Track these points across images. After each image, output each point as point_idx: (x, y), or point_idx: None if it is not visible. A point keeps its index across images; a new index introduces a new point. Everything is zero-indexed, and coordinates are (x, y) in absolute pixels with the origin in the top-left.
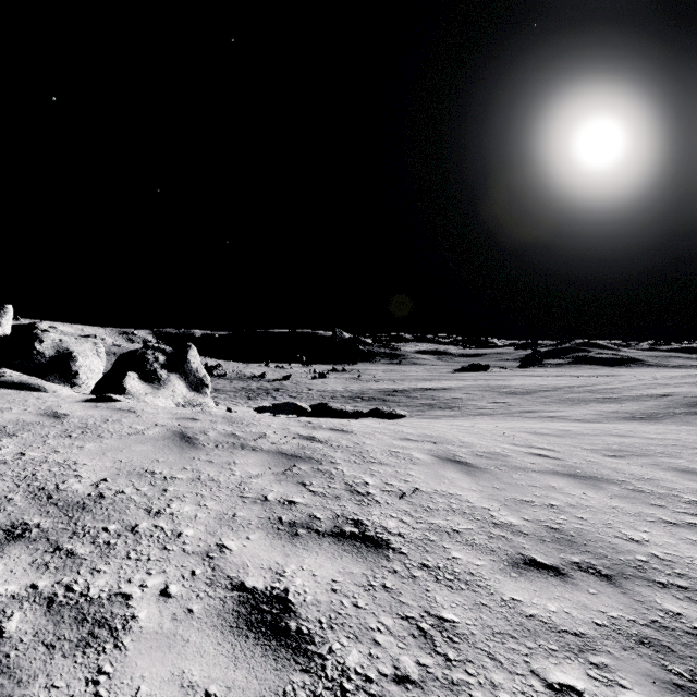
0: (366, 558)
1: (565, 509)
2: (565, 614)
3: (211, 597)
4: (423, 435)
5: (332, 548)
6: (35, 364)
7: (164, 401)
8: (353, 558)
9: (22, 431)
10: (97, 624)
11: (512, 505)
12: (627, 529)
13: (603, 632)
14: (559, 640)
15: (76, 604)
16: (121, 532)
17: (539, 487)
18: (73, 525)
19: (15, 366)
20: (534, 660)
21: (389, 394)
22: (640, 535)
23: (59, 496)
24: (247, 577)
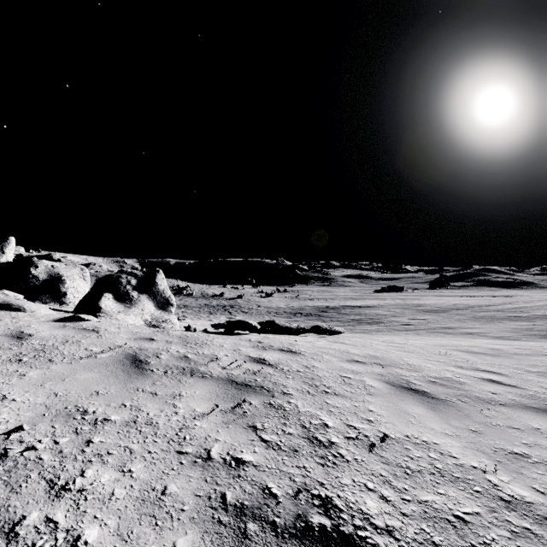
0: None
1: None
2: None
3: None
4: (368, 355)
5: None
6: (30, 286)
7: (134, 318)
8: None
9: None
10: None
11: (507, 462)
12: None
13: None
14: None
15: None
16: None
17: (521, 429)
18: None
19: (14, 288)
20: None
21: (323, 311)
22: None
23: None
24: None
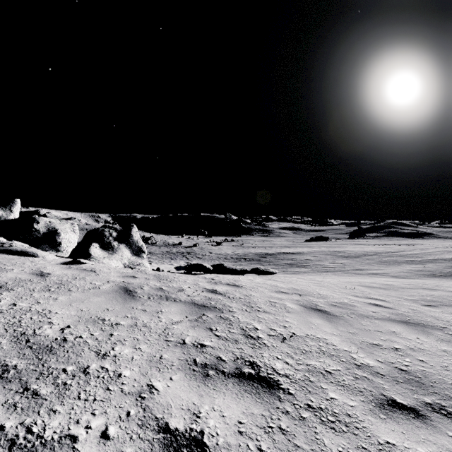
0: (263, 398)
1: (407, 352)
2: None
3: (142, 439)
4: (291, 288)
5: (236, 388)
6: (33, 237)
7: (116, 262)
8: (252, 398)
9: (17, 286)
10: None
11: (366, 348)
12: None
13: None
14: None
15: (32, 447)
16: (76, 372)
17: (383, 332)
18: (41, 366)
19: (21, 239)
20: None
21: (262, 256)
22: None
23: (34, 340)
24: (171, 418)
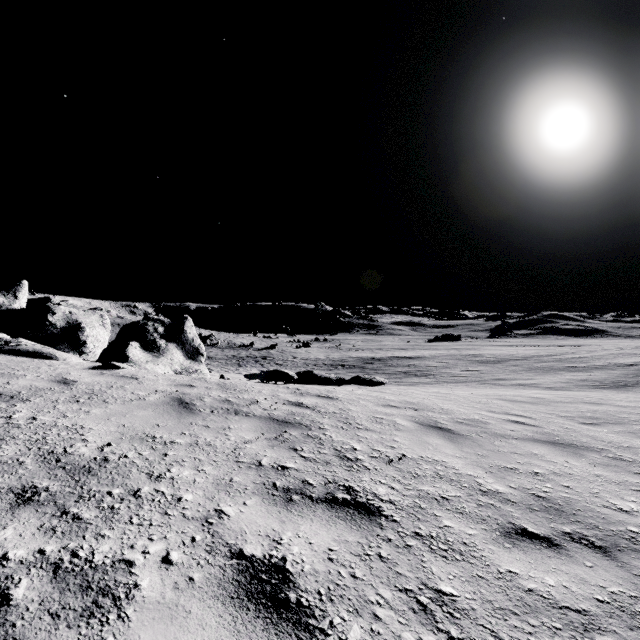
0: (360, 525)
1: (550, 476)
2: (564, 589)
3: (211, 565)
4: (404, 401)
5: (326, 515)
6: (48, 334)
7: (163, 368)
8: (347, 525)
9: (34, 397)
10: (101, 592)
11: (497, 473)
12: (615, 499)
13: (606, 609)
14: (562, 618)
15: (81, 571)
16: (124, 496)
17: (521, 454)
18: (79, 489)
19: (30, 336)
20: (539, 639)
21: (368, 362)
22: (629, 505)
23: (67, 459)
24: (246, 545)
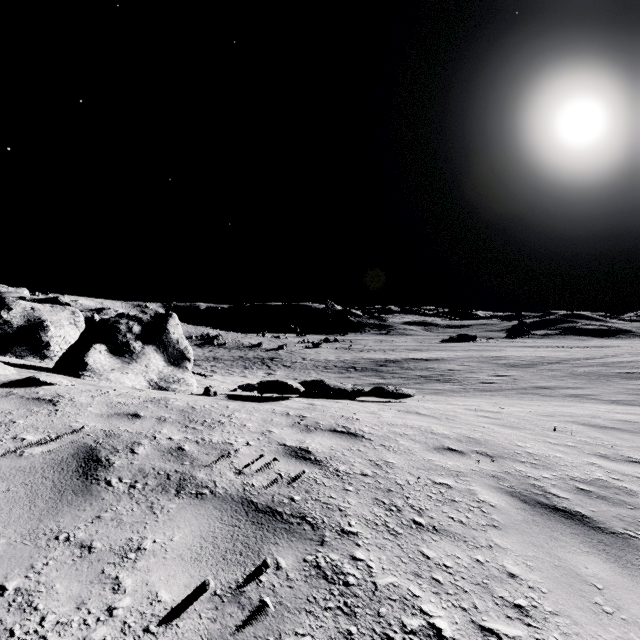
0: None
1: None
2: None
3: None
4: (463, 438)
5: None
6: None
7: (134, 378)
8: None
9: None
10: None
11: None
12: None
13: None
14: None
15: None
16: None
17: None
18: None
19: None
20: None
21: (381, 365)
22: None
23: None
24: None
